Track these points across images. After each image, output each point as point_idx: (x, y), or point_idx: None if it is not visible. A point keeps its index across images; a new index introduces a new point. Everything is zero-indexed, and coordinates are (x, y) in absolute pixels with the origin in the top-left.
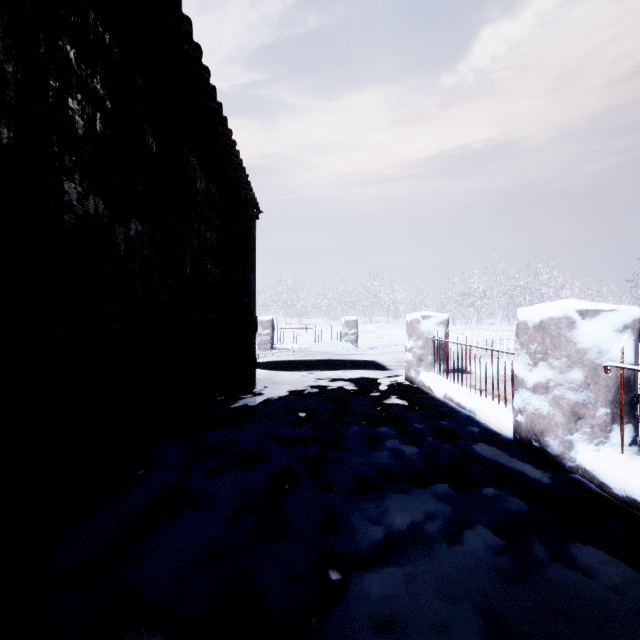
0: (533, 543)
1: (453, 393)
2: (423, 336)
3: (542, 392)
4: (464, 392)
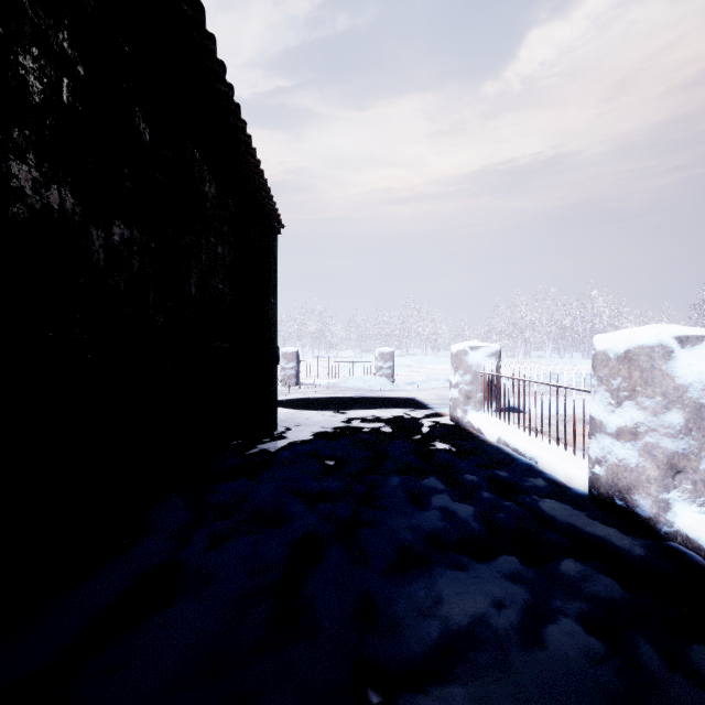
0: (641, 646)
1: (509, 437)
2: (471, 370)
3: (628, 438)
4: (522, 435)
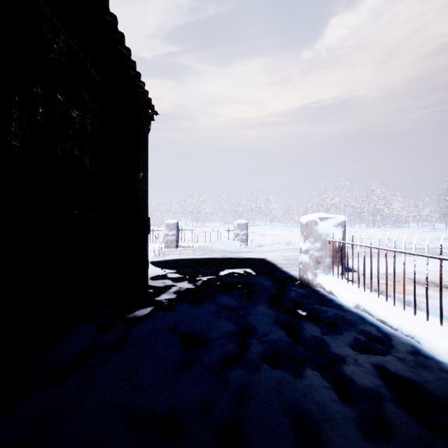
0: None
1: (371, 306)
2: (321, 238)
3: None
4: (384, 305)
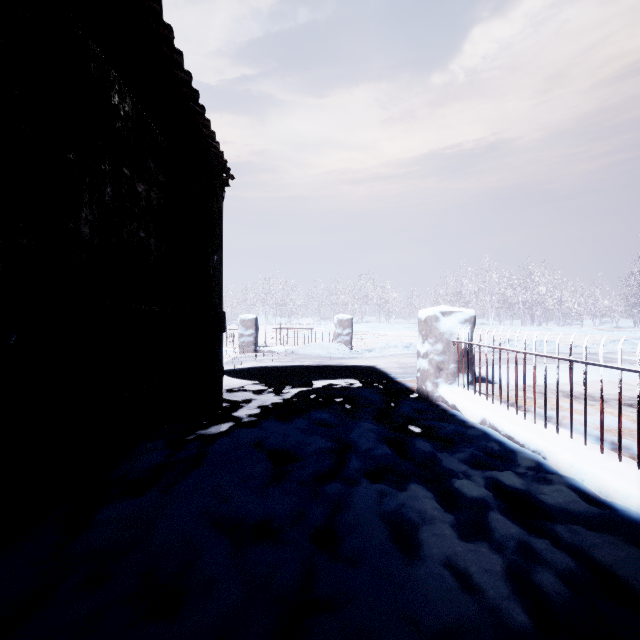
0: None
1: (498, 420)
2: (443, 338)
3: None
4: (513, 418)
